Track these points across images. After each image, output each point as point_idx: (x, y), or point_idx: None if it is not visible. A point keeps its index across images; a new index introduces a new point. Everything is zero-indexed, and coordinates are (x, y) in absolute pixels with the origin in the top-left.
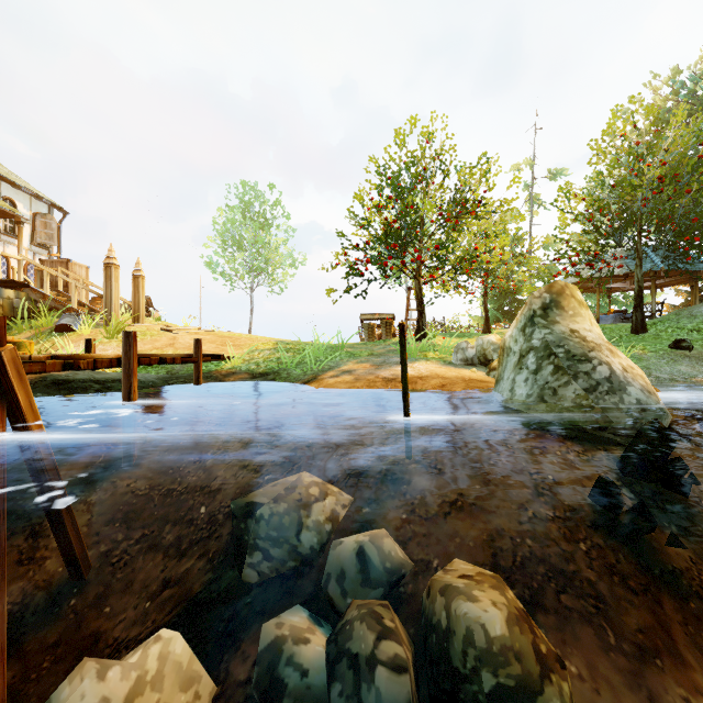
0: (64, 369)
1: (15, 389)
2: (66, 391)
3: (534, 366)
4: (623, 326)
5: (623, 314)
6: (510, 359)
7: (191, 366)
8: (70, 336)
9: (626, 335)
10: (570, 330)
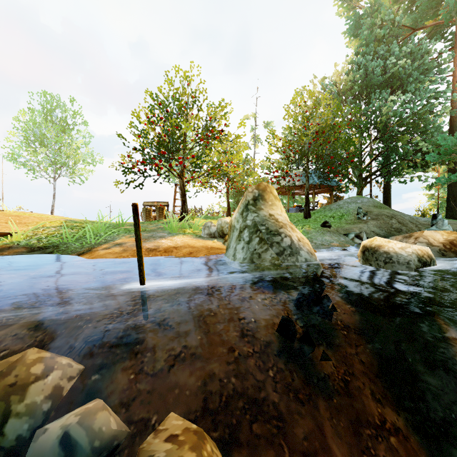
0: None
1: None
2: None
3: (248, 238)
4: (300, 214)
5: (300, 208)
6: (234, 234)
7: None
8: None
9: (301, 219)
10: (269, 214)
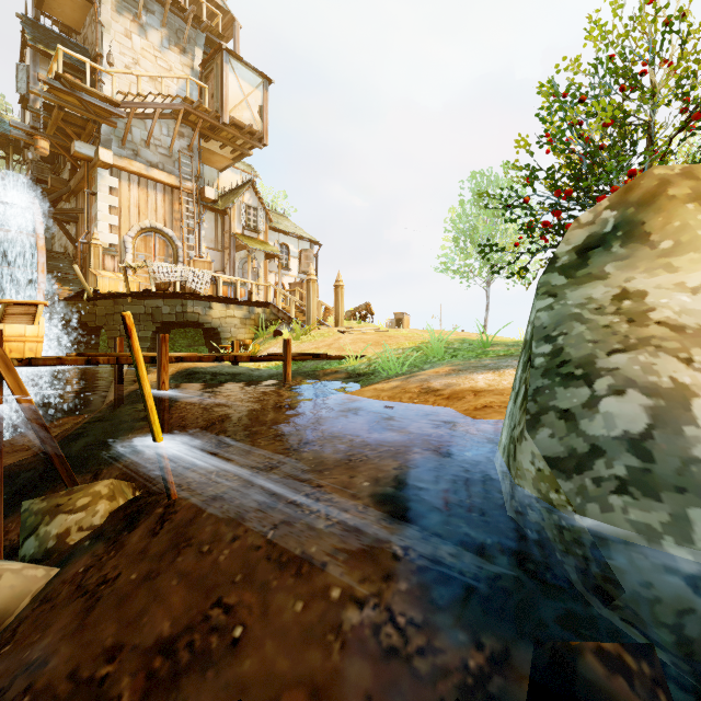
0: (88, 363)
1: (4, 375)
2: (187, 380)
3: (517, 384)
4: None
5: None
6: None
7: (320, 364)
8: (279, 339)
9: None
10: (618, 292)
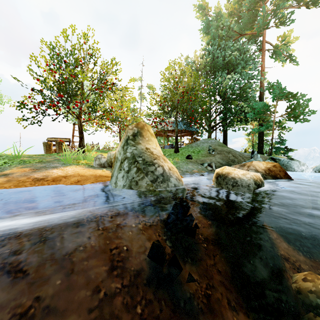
0: None
1: None
2: None
3: (127, 168)
4: (172, 150)
5: (172, 145)
6: (117, 164)
7: None
8: None
9: (173, 153)
10: (146, 148)
